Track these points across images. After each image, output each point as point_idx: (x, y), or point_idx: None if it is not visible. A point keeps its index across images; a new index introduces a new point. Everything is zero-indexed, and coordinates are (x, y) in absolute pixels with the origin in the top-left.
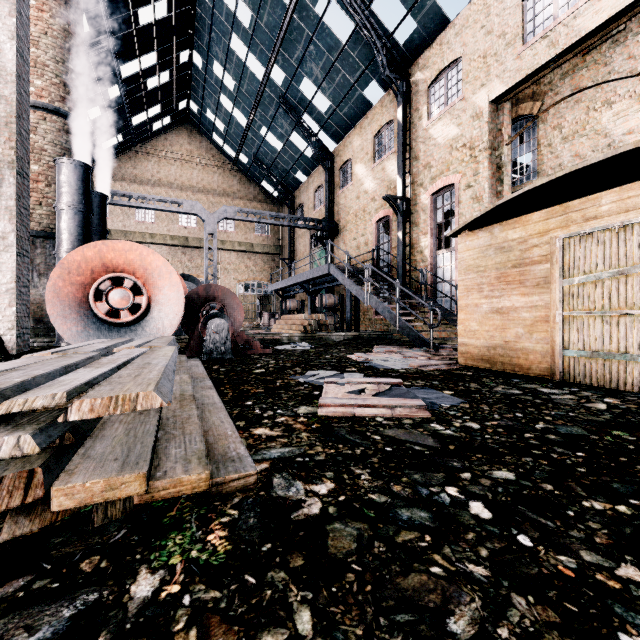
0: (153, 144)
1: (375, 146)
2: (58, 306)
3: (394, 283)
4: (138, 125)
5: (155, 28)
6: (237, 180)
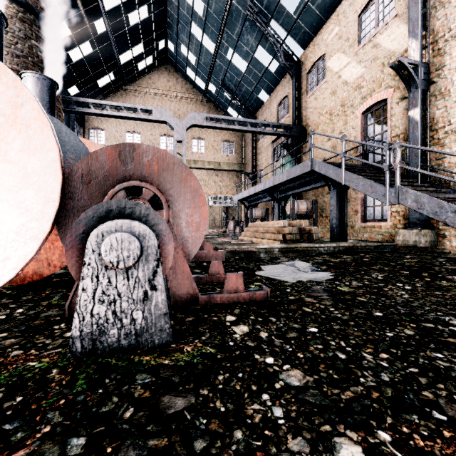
0: (139, 83)
1: (360, 26)
2: None
3: None
4: (125, 64)
5: None
6: (207, 109)
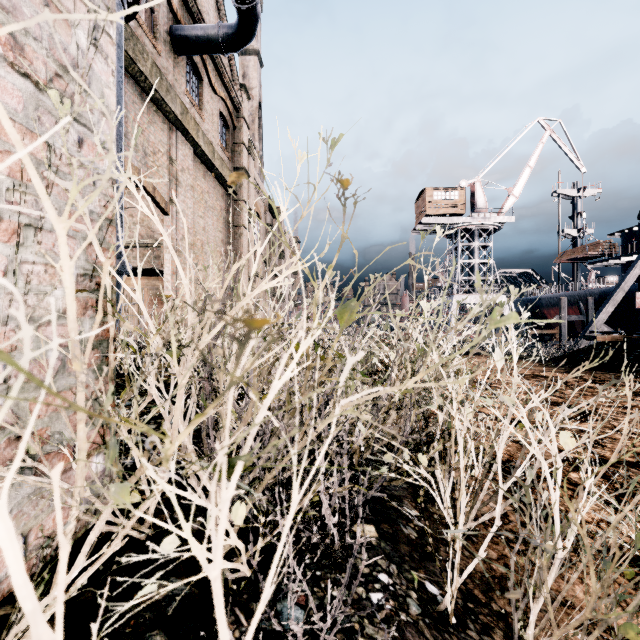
0: None
1: None
2: None
3: None
4: None
5: None
6: None
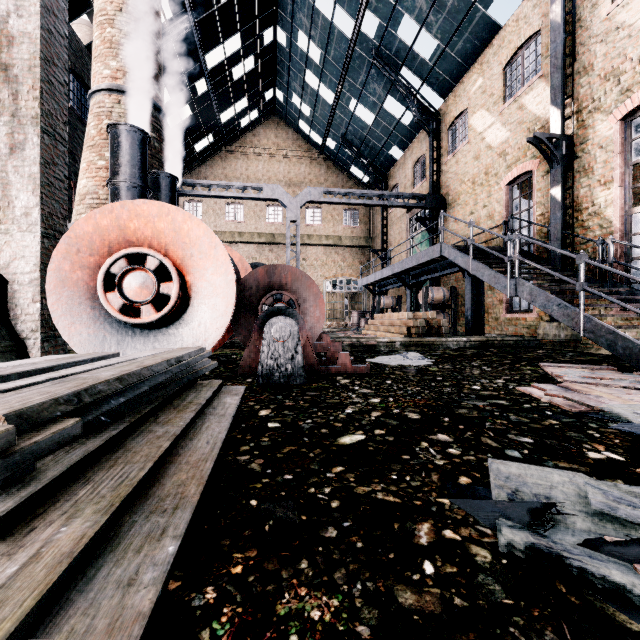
0: (242, 142)
1: (505, 80)
2: (64, 299)
3: (574, 257)
4: (227, 122)
5: (237, 4)
6: (324, 169)
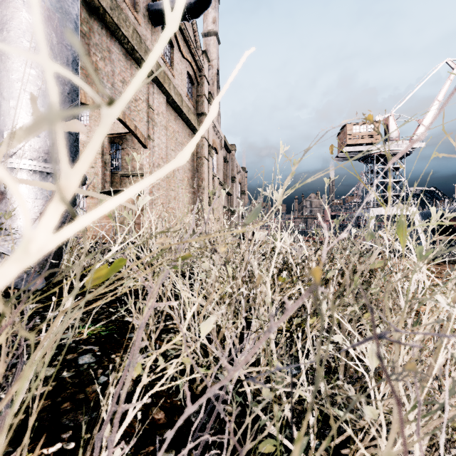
0: None
1: None
2: None
3: None
4: None
5: None
6: None
